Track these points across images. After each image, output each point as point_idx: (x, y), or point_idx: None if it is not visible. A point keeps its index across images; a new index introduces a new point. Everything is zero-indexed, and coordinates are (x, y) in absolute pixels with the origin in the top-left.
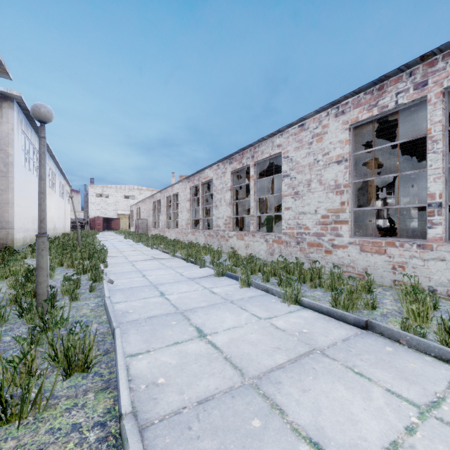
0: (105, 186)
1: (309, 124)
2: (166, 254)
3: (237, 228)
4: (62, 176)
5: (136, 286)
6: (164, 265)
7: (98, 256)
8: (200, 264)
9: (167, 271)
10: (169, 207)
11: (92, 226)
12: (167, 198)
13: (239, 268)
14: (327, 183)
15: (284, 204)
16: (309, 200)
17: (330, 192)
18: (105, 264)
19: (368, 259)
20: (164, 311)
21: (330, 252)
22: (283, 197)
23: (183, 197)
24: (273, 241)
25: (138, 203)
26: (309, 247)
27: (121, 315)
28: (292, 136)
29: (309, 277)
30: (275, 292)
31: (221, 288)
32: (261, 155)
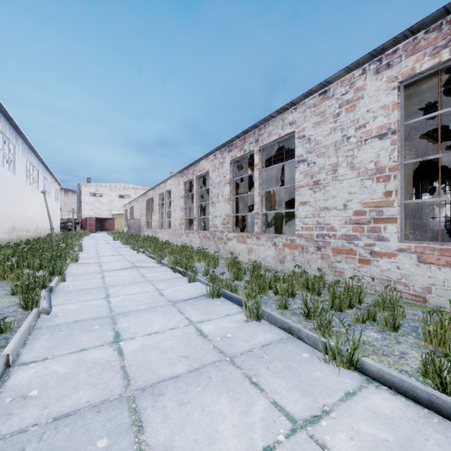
0: (99, 185)
1: (334, 90)
2: (152, 259)
3: (236, 228)
4: (48, 173)
5: (83, 318)
6: (144, 277)
7: (52, 266)
8: (189, 276)
9: (144, 286)
10: (162, 206)
11: (85, 227)
12: (160, 196)
13: (241, 283)
14: (362, 167)
15: (299, 197)
16: (334, 190)
17: (367, 179)
18: (62, 277)
19: (431, 275)
20: (98, 394)
21: (367, 262)
22: (297, 188)
23: (176, 193)
24: (284, 245)
25: (131, 202)
26: (335, 254)
27: (5, 409)
28: (309, 108)
29: (346, 301)
30: (306, 336)
31: (216, 323)
32: (268, 138)
